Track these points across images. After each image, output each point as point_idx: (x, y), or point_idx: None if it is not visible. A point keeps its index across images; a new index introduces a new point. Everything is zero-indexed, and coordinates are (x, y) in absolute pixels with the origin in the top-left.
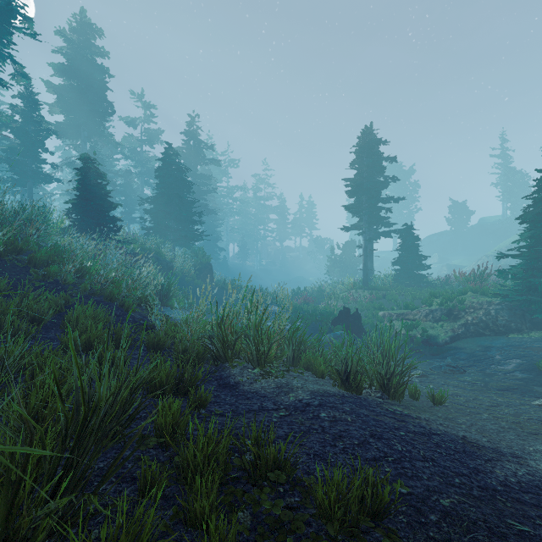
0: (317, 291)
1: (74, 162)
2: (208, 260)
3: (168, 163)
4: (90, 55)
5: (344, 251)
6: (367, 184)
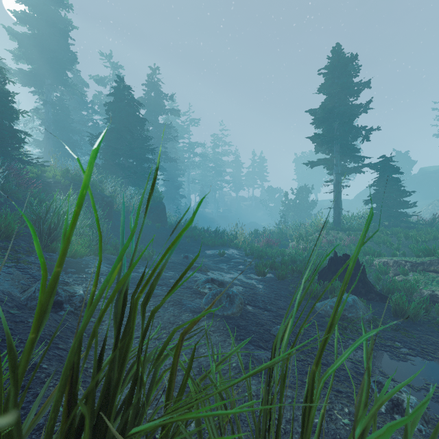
0: (277, 233)
1: (38, 109)
2: (160, 199)
3: (120, 98)
4: (54, 7)
5: (297, 196)
6: (339, 108)
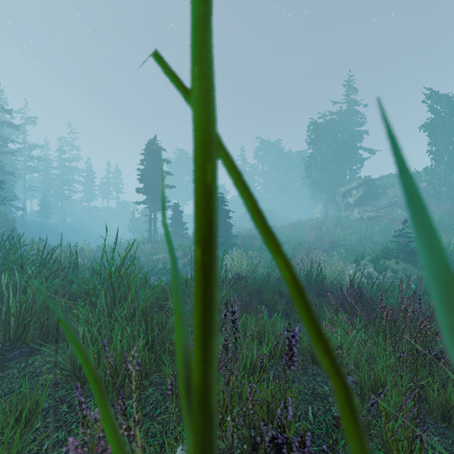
0: (117, 246)
1: None
2: (13, 223)
3: None
4: None
5: (142, 215)
6: (151, 176)
